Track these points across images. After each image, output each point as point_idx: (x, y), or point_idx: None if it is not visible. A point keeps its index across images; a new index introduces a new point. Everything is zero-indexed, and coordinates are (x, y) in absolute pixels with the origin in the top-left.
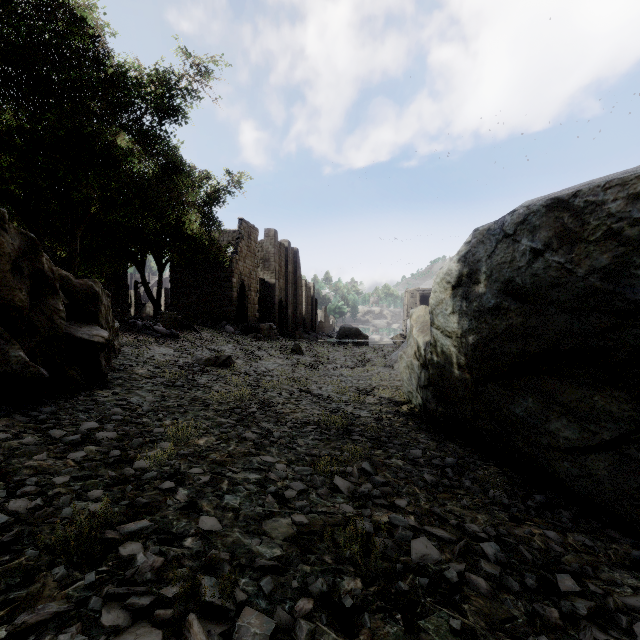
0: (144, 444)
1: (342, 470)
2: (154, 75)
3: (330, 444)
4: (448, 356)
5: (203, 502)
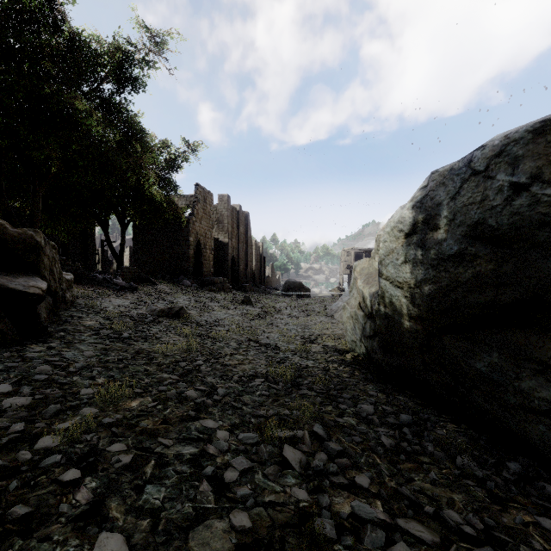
0: (62, 411)
1: (292, 435)
2: (112, 43)
3: (278, 400)
4: (398, 307)
5: (113, 501)
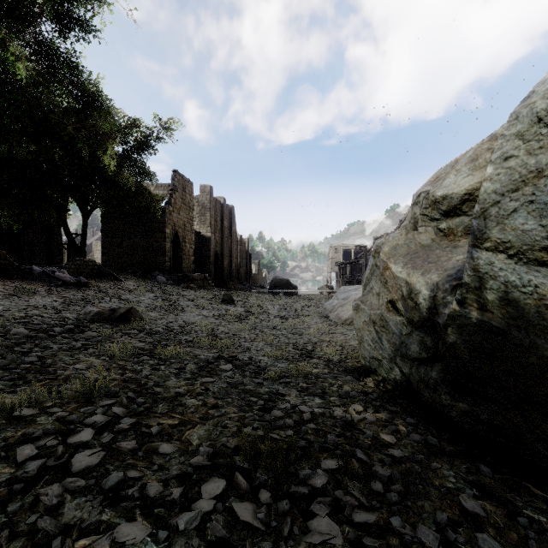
0: None
1: None
2: None
3: None
4: (528, 310)
5: None
